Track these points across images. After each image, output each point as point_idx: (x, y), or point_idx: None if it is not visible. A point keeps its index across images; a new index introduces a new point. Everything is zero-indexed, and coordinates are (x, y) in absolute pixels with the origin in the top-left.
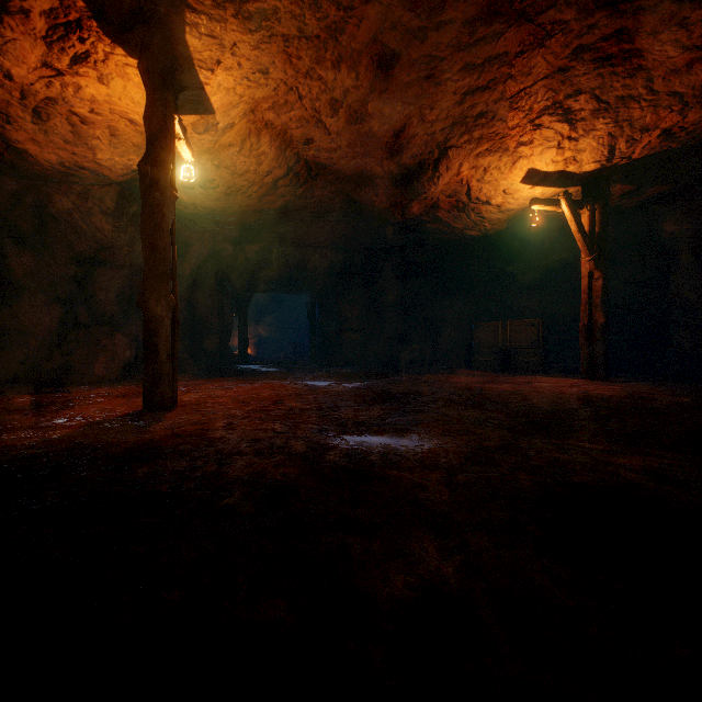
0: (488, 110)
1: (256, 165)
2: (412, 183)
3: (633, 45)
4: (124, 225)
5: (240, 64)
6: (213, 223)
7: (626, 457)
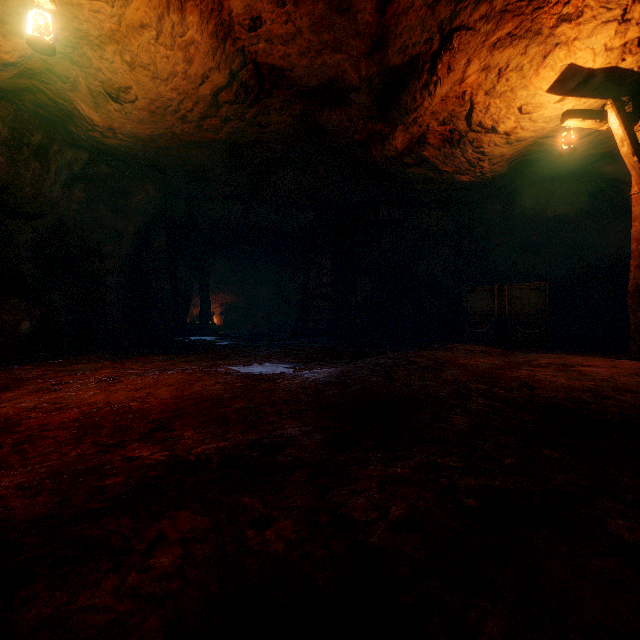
0: None
1: (184, 63)
2: (399, 96)
3: None
4: (24, 158)
5: None
6: (151, 166)
7: None
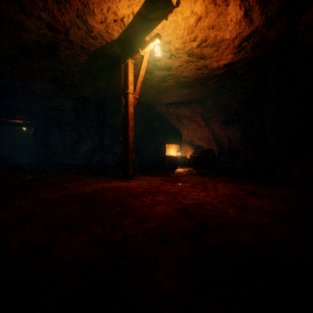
0: None
1: None
2: None
3: None
4: None
5: (107, 10)
6: None
7: None
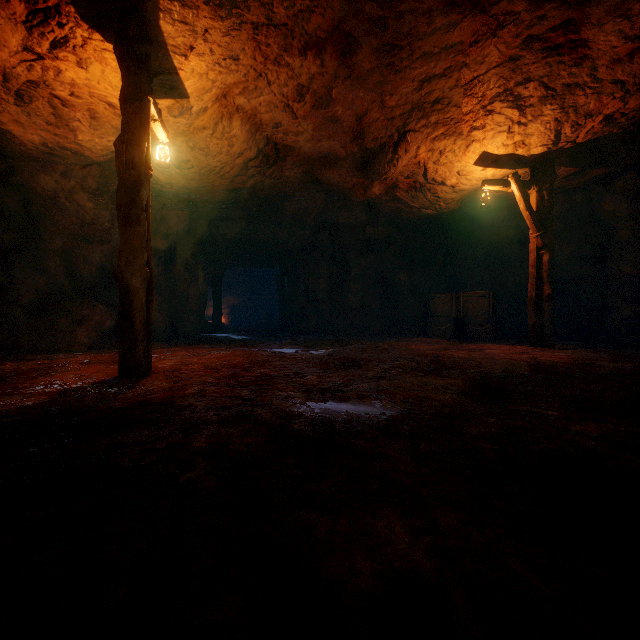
0: (444, 96)
1: (228, 147)
2: (374, 165)
3: (579, 35)
4: (105, 203)
5: (212, 50)
6: (188, 201)
7: (582, 424)
